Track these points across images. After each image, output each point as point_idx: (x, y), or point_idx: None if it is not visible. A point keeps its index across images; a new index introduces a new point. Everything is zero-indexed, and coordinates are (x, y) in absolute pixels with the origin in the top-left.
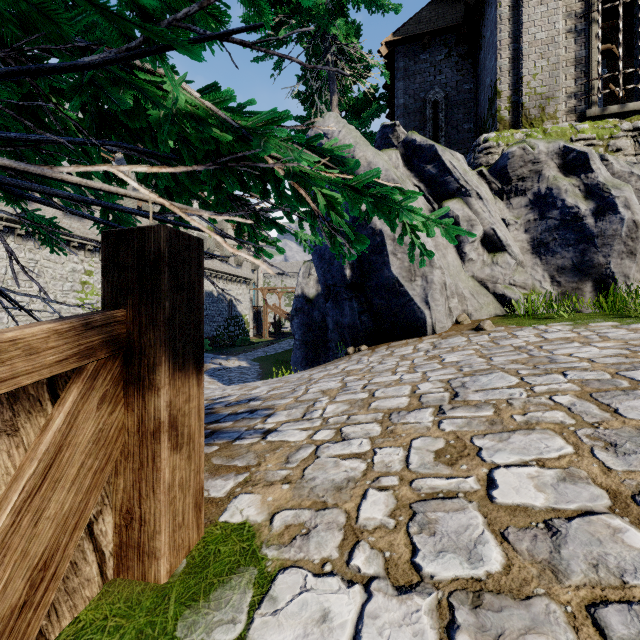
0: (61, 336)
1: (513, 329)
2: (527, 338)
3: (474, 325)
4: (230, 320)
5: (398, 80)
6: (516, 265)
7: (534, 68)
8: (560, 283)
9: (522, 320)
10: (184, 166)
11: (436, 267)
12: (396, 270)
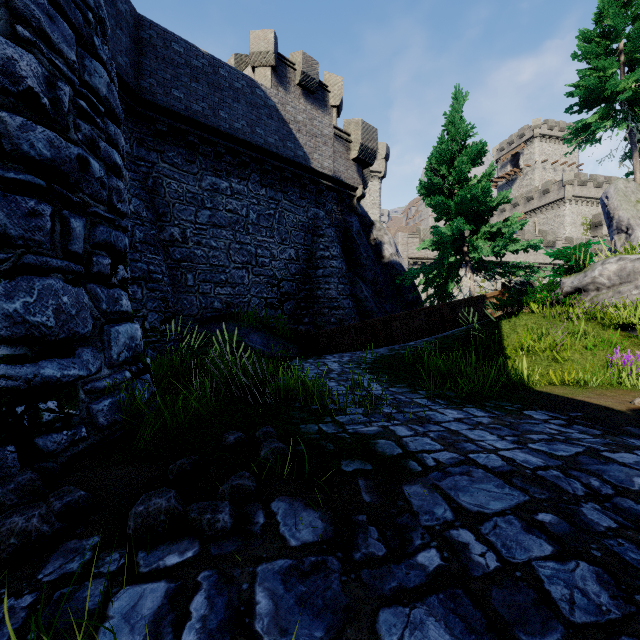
0: (498, 292)
1: None
2: None
3: None
4: None
5: None
6: None
7: None
8: None
9: None
10: (506, 279)
11: None
12: None
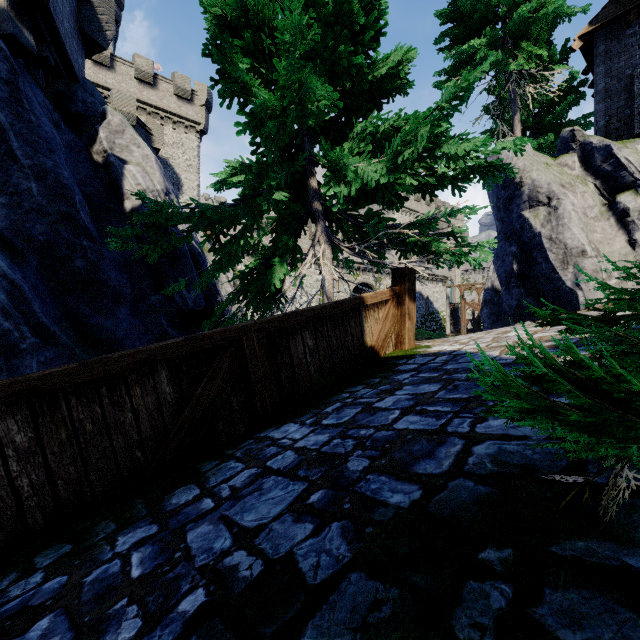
0: (388, 291)
1: None
2: None
3: None
4: (427, 316)
5: (597, 66)
6: None
7: None
8: None
9: None
10: (414, 259)
11: (588, 257)
12: (551, 262)
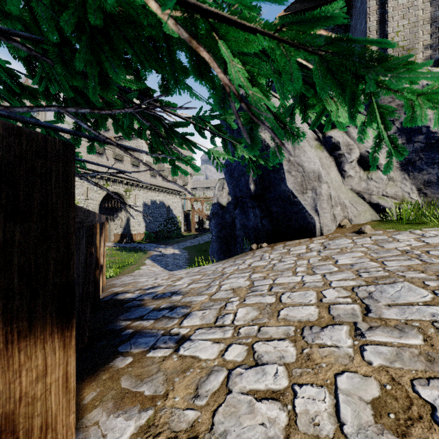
0: None
1: (391, 233)
2: (408, 242)
3: (355, 228)
4: (168, 220)
5: None
6: (387, 180)
7: (397, 27)
8: (426, 194)
9: (397, 225)
10: None
11: (323, 182)
12: (291, 185)
